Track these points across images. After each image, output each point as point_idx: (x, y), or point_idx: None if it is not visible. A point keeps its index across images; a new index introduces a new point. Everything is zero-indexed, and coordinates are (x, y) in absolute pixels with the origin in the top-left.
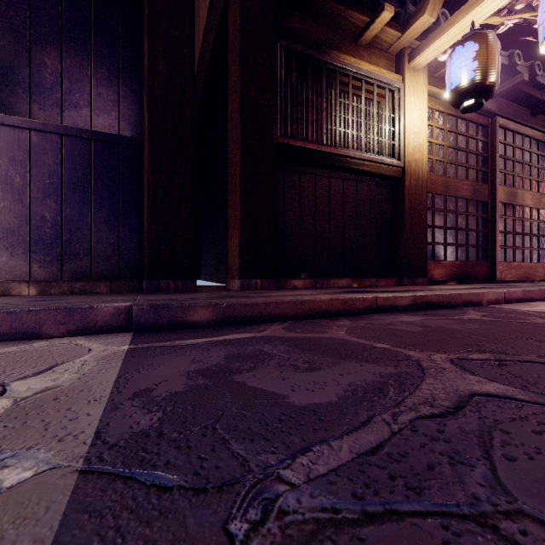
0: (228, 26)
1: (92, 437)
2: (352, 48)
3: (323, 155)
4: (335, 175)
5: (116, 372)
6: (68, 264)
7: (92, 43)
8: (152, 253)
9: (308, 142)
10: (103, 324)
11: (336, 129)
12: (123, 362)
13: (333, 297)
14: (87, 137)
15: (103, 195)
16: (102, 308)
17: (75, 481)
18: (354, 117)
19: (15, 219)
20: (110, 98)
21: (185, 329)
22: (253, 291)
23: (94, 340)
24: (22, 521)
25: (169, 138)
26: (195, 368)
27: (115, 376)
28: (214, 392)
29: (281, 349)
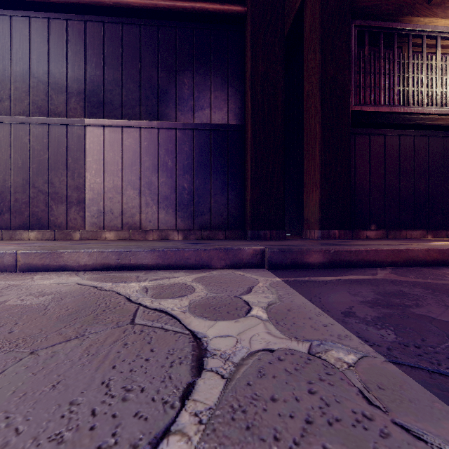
0: (304, 22)
1: (360, 340)
2: (424, 8)
3: (395, 116)
4: (406, 133)
5: (301, 296)
6: (197, 218)
7: (211, 61)
8: (254, 210)
9: (381, 106)
10: (246, 261)
11: (409, 89)
12: (294, 289)
13: (430, 247)
14: (208, 129)
15: (218, 169)
16: (246, 250)
17: (397, 368)
18: (428, 74)
19: (168, 189)
20: (222, 98)
21: (303, 269)
22: (335, 240)
23: (247, 272)
24: (400, 387)
25: (265, 121)
26: (362, 299)
27: (306, 299)
28: (411, 320)
29: (420, 291)
